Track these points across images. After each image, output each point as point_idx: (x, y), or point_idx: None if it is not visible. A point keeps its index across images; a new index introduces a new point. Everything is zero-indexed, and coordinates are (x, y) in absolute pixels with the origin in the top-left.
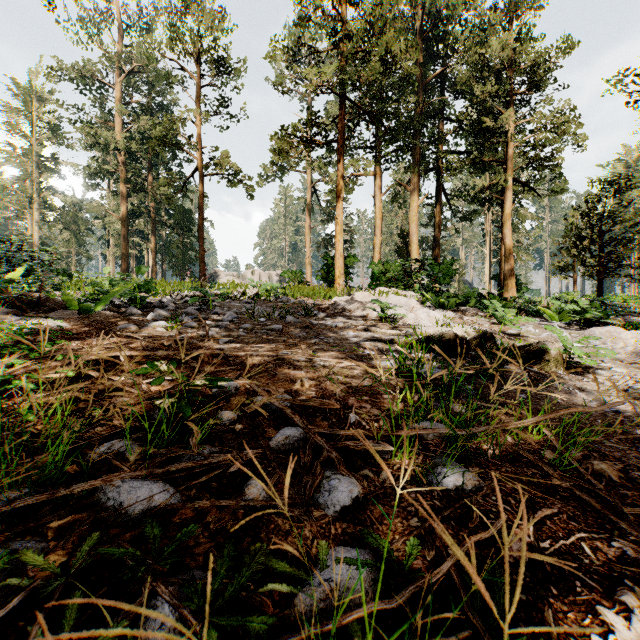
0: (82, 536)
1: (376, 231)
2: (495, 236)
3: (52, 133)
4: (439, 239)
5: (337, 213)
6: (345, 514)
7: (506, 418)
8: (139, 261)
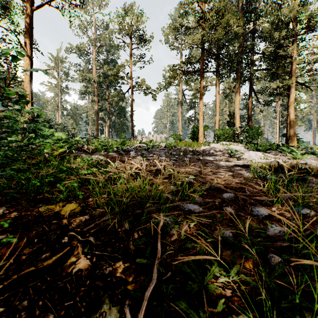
0: (185, 216)
1: (216, 113)
2: (282, 113)
3: (66, 76)
4: (251, 116)
5: (200, 105)
6: (266, 218)
7: (315, 195)
8: (101, 131)
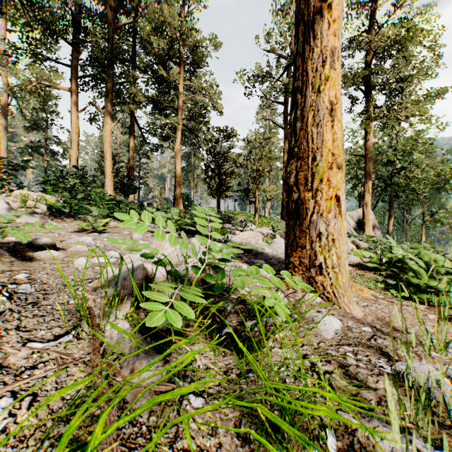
0: None
1: (72, 144)
2: (184, 169)
3: None
4: (133, 161)
5: None
6: None
7: None
8: None
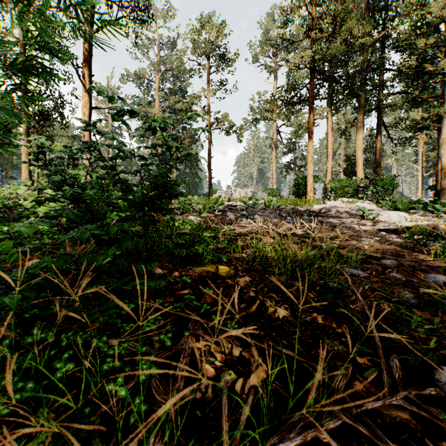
0: None
1: (328, 158)
2: (426, 155)
3: None
4: (380, 161)
5: (308, 148)
6: (444, 285)
7: None
8: None
